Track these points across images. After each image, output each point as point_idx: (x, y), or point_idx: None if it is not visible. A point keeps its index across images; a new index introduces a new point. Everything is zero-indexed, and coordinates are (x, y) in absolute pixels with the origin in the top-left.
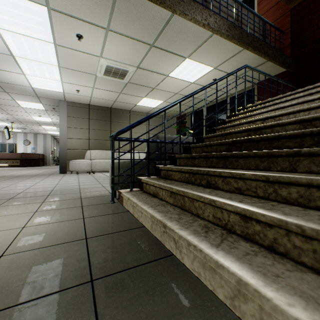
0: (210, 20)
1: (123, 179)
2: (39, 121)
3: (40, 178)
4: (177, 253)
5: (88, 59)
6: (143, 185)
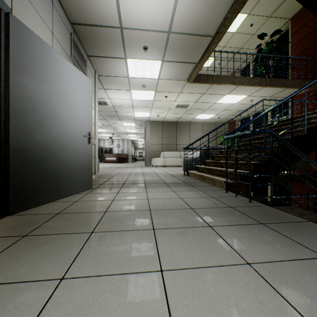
0: None
1: None
2: None
3: None
4: None
5: None
6: None
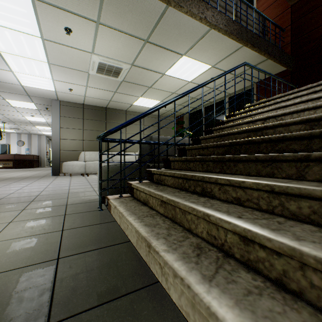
0: (207, 13)
1: (113, 184)
2: (33, 121)
3: (30, 181)
4: (163, 280)
5: (79, 55)
6: (133, 190)
